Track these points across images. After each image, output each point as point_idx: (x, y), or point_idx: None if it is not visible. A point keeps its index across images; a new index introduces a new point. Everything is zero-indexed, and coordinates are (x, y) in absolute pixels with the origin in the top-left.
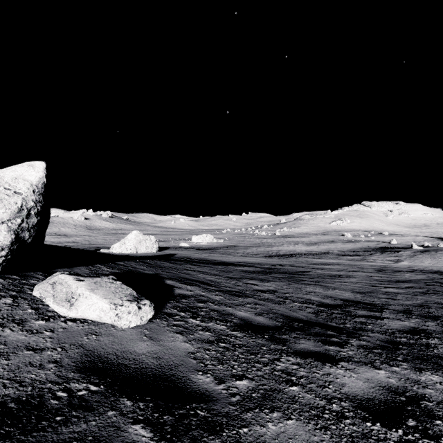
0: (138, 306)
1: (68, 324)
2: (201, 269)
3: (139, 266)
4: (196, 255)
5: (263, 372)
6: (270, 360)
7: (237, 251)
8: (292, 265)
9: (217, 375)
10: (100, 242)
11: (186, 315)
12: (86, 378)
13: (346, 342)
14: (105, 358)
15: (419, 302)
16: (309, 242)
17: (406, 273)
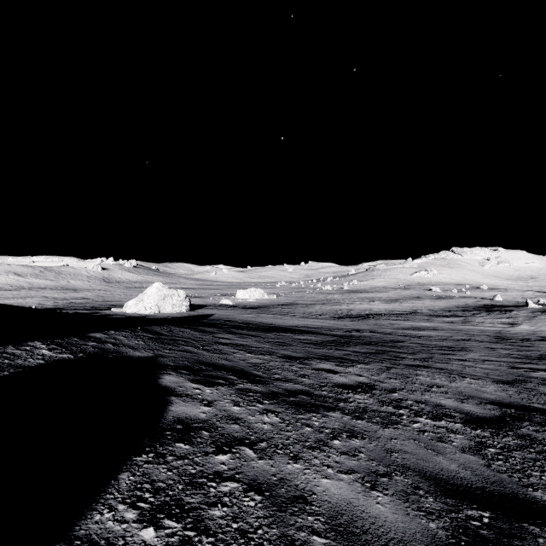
0: None
1: None
2: (242, 341)
3: (130, 341)
4: (240, 315)
5: None
6: None
7: (295, 310)
8: (374, 331)
9: None
10: (117, 298)
11: (158, 541)
12: None
13: None
14: None
15: None
16: (388, 299)
17: (539, 342)
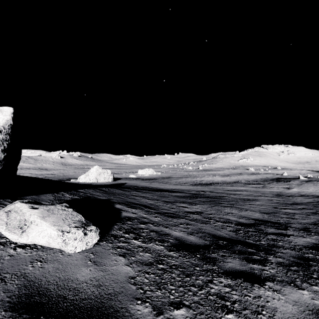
0: (84, 232)
1: (17, 251)
2: (144, 195)
3: (96, 193)
4: (141, 183)
5: (199, 297)
6: (204, 283)
7: (171, 181)
8: (212, 191)
9: (155, 304)
10: (71, 174)
11: (130, 236)
12: (16, 318)
13: (265, 259)
14: (44, 289)
15: (313, 221)
16: (223, 174)
17: (297, 197)
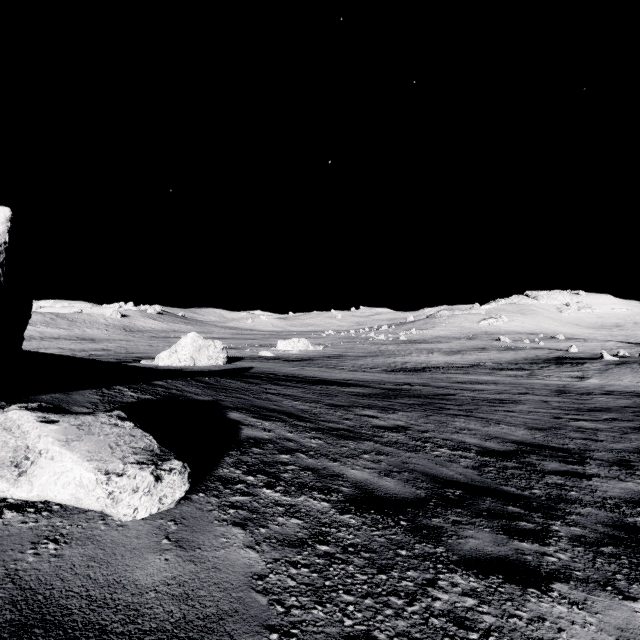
0: (155, 475)
1: (5, 517)
2: (288, 392)
3: (189, 388)
4: (282, 368)
5: (408, 622)
6: (418, 587)
7: (343, 363)
8: (427, 384)
9: (310, 639)
10: (142, 350)
11: (257, 480)
12: None
13: (546, 530)
14: (58, 608)
15: (636, 446)
16: (449, 350)
17: (600, 396)
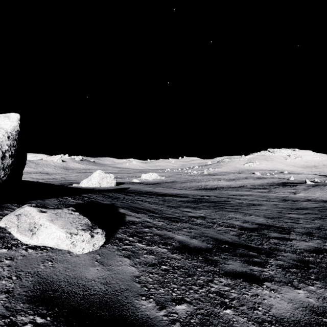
0: (91, 234)
1: (29, 251)
2: (147, 199)
3: (99, 198)
4: (144, 188)
5: (199, 295)
6: (205, 282)
7: (175, 185)
8: (217, 196)
9: (158, 300)
10: (73, 179)
11: (134, 239)
12: (34, 309)
13: (266, 262)
14: (57, 285)
15: (317, 226)
16: (229, 179)
17: (303, 202)
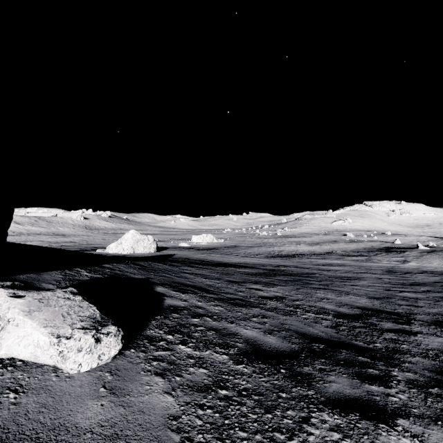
0: (95, 337)
1: None
2: (199, 272)
3: (128, 269)
4: (195, 255)
5: None
6: (296, 424)
7: (237, 251)
8: (296, 266)
9: None
10: (98, 242)
11: (174, 339)
12: None
13: (388, 375)
14: None
15: None
16: (311, 242)
17: (417, 274)
